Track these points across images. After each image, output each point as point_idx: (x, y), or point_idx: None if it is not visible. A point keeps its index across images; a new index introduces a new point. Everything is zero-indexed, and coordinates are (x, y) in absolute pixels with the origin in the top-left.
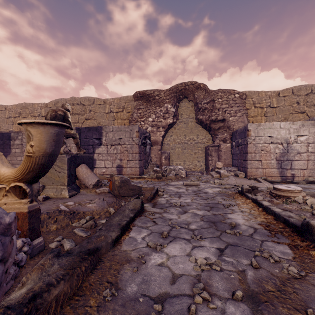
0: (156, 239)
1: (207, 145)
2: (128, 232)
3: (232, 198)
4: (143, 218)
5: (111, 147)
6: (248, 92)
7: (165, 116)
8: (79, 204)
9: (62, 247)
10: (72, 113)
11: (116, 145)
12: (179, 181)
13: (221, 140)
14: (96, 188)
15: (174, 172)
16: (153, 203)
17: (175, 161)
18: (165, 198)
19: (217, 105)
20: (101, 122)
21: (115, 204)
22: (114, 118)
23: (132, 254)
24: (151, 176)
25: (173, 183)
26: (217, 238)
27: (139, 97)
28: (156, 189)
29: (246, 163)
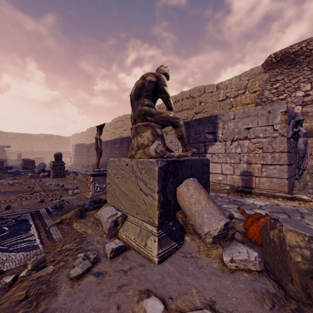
0: None
1: None
2: None
3: None
4: None
5: (231, 144)
6: None
7: None
8: None
9: None
10: (181, 109)
11: (241, 140)
12: None
13: None
14: (222, 246)
15: None
16: None
17: None
18: None
19: None
20: (213, 114)
21: None
22: (231, 105)
23: None
24: None
25: None
26: None
27: (274, 63)
28: None
29: None
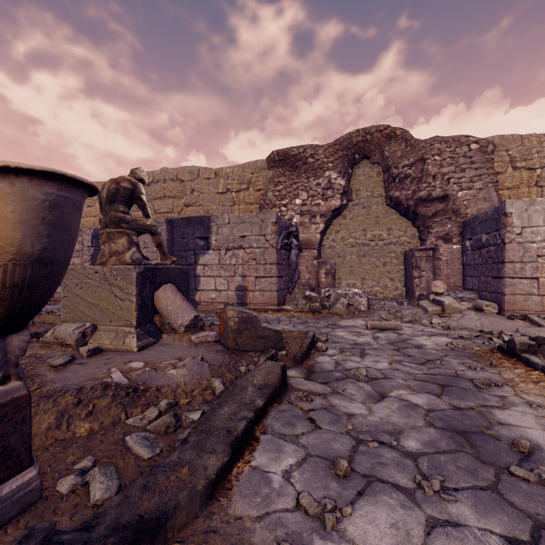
0: (321, 483)
1: (411, 248)
2: (251, 449)
3: (487, 363)
4: (286, 410)
5: (226, 254)
6: (500, 138)
7: (325, 195)
8: (154, 368)
9: (86, 493)
10: (163, 196)
11: (236, 249)
12: (356, 319)
13: (439, 238)
14: (192, 333)
15: (345, 299)
16: (306, 368)
17: (346, 279)
18: (332, 357)
19: (431, 168)
20: (211, 210)
21: (226, 368)
22: (233, 202)
23: (257, 534)
24: (301, 307)
25: (344, 323)
26: (491, 493)
27: (278, 161)
28: (312, 336)
29: (500, 284)
